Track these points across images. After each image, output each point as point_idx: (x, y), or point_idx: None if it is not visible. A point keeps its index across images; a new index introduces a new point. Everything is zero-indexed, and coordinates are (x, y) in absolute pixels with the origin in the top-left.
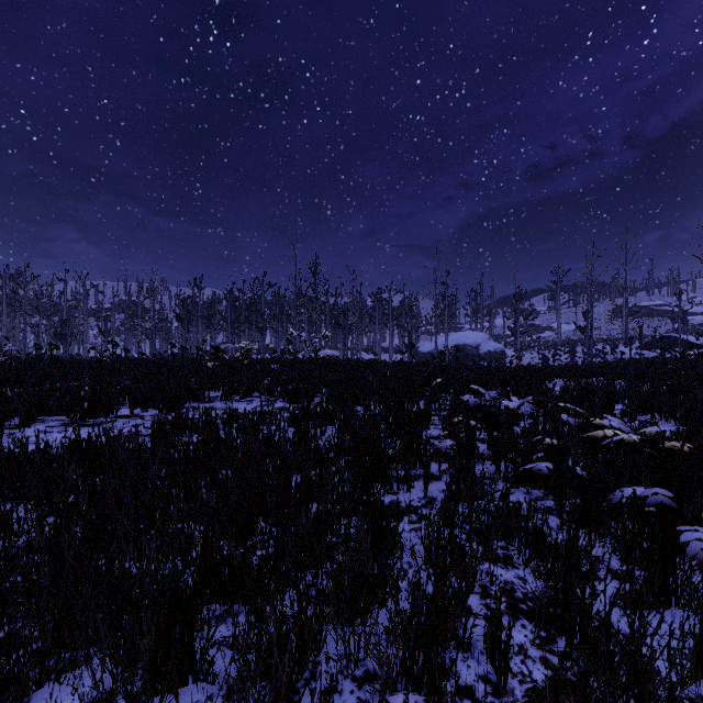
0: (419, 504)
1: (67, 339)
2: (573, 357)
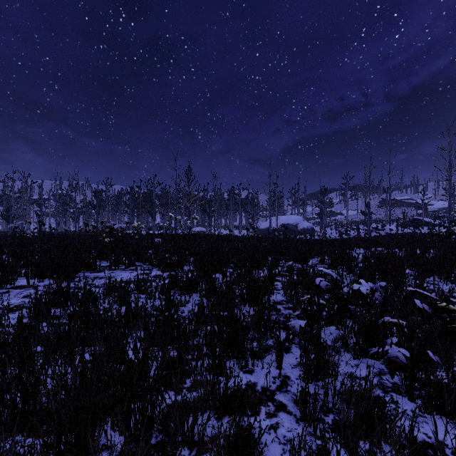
0: (274, 386)
1: (10, 220)
2: (359, 232)
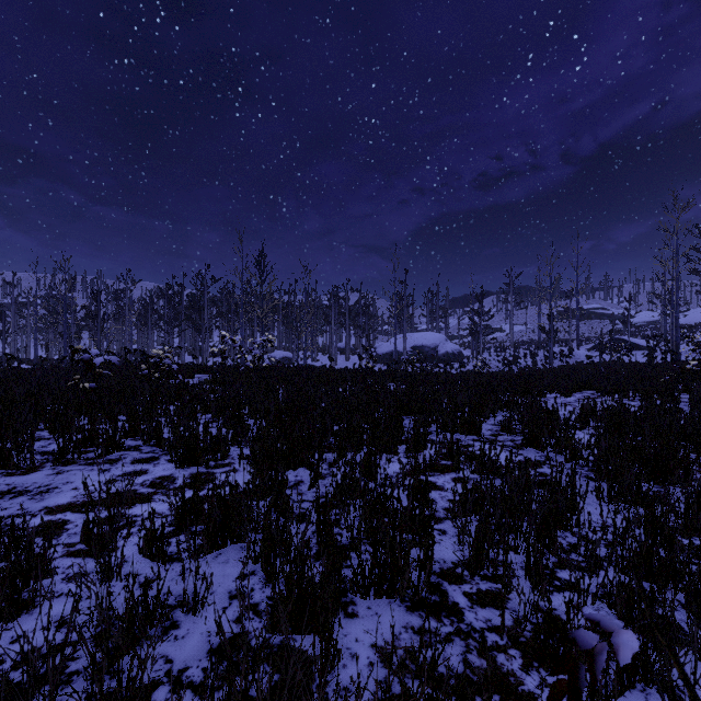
0: None
1: None
2: (536, 360)
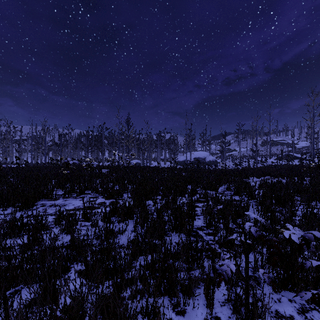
0: None
1: None
2: (249, 164)
